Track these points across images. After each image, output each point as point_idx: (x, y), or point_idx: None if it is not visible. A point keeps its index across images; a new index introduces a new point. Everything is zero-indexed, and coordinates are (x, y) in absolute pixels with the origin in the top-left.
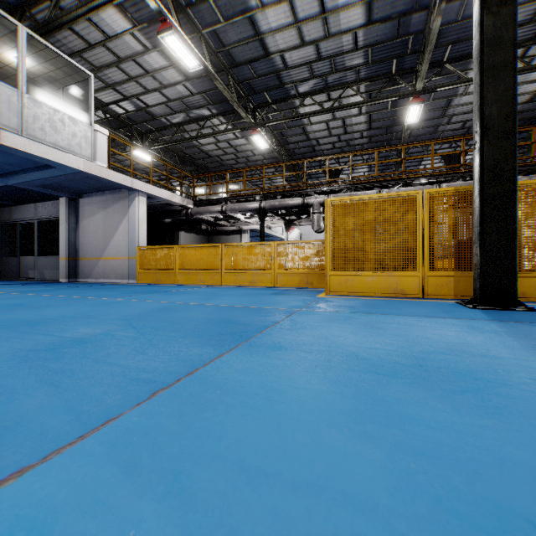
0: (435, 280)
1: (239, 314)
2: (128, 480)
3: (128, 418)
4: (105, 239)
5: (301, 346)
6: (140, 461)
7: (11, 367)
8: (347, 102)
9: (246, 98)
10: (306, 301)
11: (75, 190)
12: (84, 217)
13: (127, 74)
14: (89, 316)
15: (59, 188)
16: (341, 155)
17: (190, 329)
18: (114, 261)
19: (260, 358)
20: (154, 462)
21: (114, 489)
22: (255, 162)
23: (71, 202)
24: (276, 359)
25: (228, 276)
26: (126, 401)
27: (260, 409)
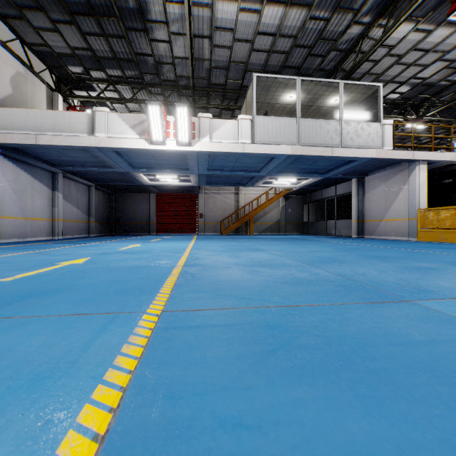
0: None
1: None
2: None
3: None
4: (385, 205)
5: None
6: None
7: (407, 272)
8: None
9: None
10: None
11: (363, 172)
12: (368, 190)
13: (406, 64)
14: (413, 258)
15: (353, 172)
16: None
17: None
18: (394, 222)
19: None
20: None
21: None
22: None
23: (359, 180)
24: None
25: None
26: None
27: None
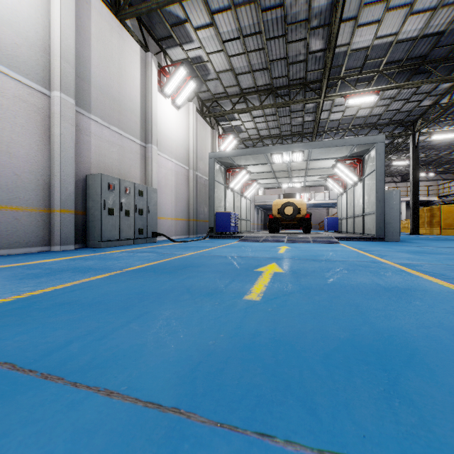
0: (426, 230)
1: None
2: None
3: None
4: None
5: None
6: None
7: None
8: None
9: None
10: None
11: None
12: None
13: None
14: None
15: None
16: None
17: None
18: None
19: None
20: None
21: None
22: None
23: None
24: None
25: None
26: None
27: None
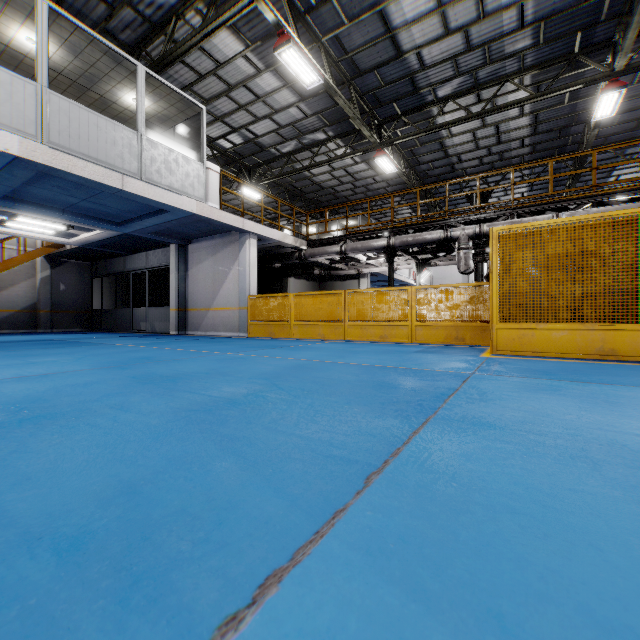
0: None
1: (395, 376)
2: (430, 614)
3: (359, 512)
4: (214, 288)
5: (519, 424)
6: (424, 583)
7: (180, 429)
8: (503, 102)
9: (370, 113)
10: (472, 363)
11: (185, 235)
12: (193, 264)
13: (237, 102)
14: (223, 373)
15: (170, 234)
16: (498, 171)
17: (349, 393)
18: (223, 312)
19: (473, 438)
20: (447, 589)
21: (420, 627)
22: (377, 191)
23: (181, 248)
24: (500, 442)
25: (352, 330)
26: (340, 486)
27: (542, 520)
